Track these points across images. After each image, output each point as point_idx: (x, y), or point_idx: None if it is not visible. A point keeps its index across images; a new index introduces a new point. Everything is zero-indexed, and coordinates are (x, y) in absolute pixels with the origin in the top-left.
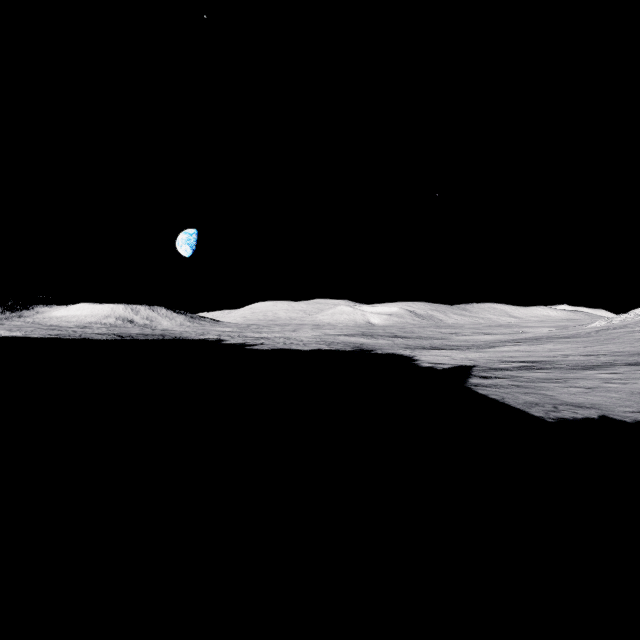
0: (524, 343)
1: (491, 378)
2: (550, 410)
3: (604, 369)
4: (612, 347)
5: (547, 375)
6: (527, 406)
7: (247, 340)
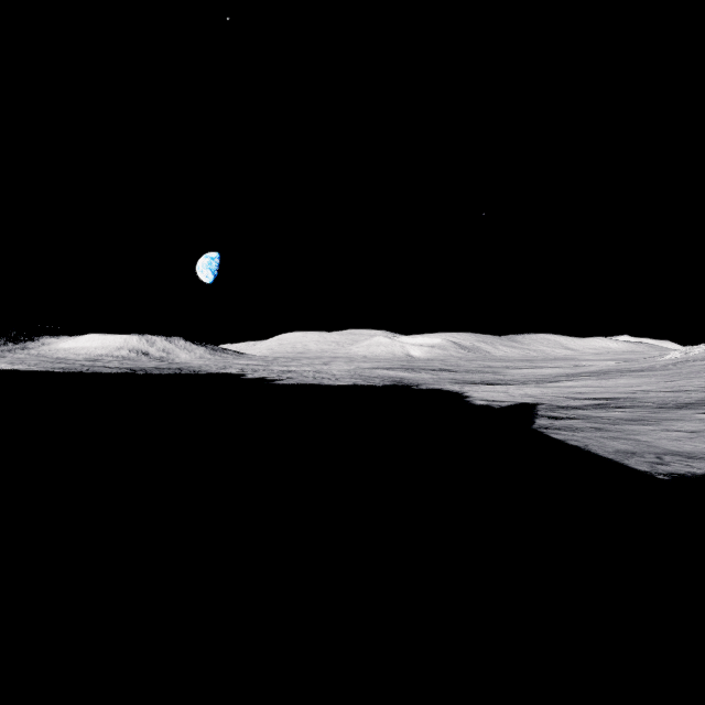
0: (591, 377)
1: (562, 419)
2: (655, 462)
3: (702, 408)
4: (700, 381)
5: (631, 415)
6: (622, 456)
7: (272, 374)
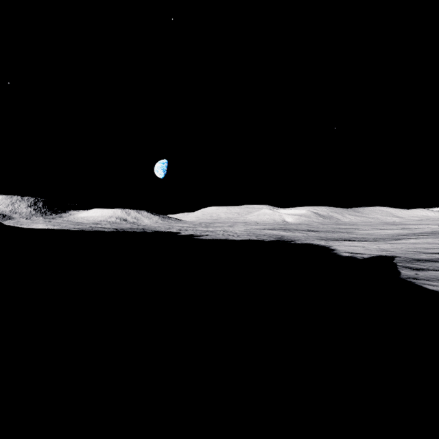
0: (428, 236)
1: (424, 270)
2: None
3: None
4: None
5: None
6: None
7: (196, 232)
